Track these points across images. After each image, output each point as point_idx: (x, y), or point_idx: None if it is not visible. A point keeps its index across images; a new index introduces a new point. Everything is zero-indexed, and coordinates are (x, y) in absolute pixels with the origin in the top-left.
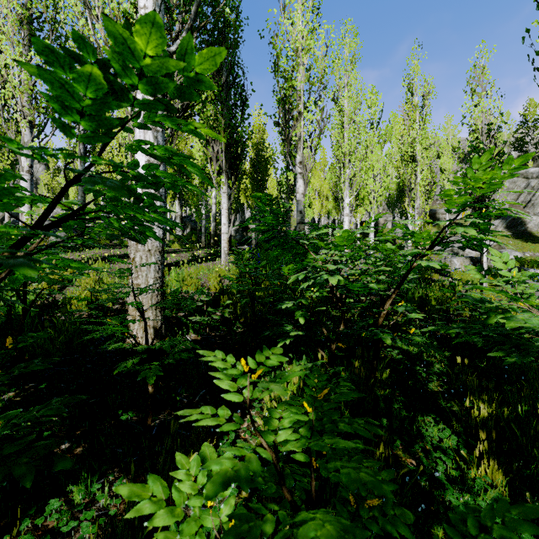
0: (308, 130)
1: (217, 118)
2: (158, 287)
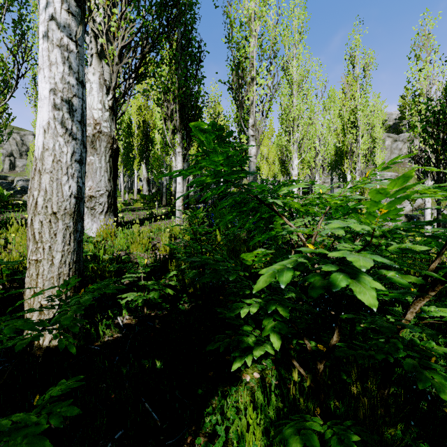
0: (260, 96)
1: (172, 78)
2: (70, 263)
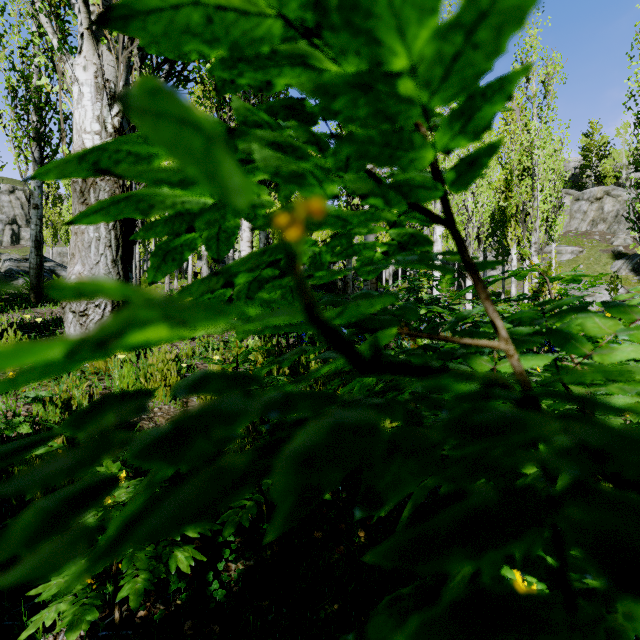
0: None
1: None
2: None
